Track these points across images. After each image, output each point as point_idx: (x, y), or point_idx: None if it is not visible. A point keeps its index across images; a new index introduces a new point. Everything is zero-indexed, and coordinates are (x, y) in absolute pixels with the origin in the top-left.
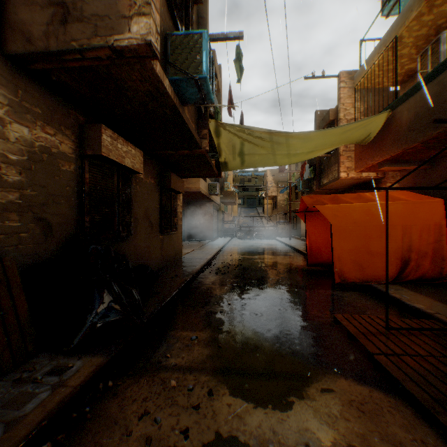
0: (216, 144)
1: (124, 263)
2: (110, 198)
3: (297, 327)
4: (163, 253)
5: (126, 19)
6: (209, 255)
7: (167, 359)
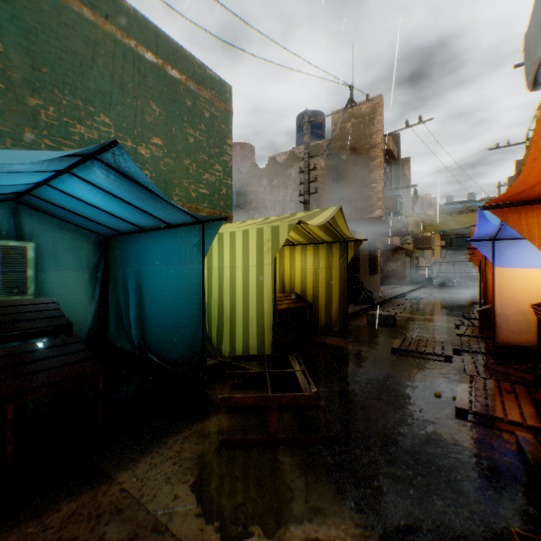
0: (405, 222)
1: (362, 284)
2: (354, 258)
3: (441, 311)
4: (370, 286)
5: (374, 210)
6: (401, 292)
7: (386, 311)
